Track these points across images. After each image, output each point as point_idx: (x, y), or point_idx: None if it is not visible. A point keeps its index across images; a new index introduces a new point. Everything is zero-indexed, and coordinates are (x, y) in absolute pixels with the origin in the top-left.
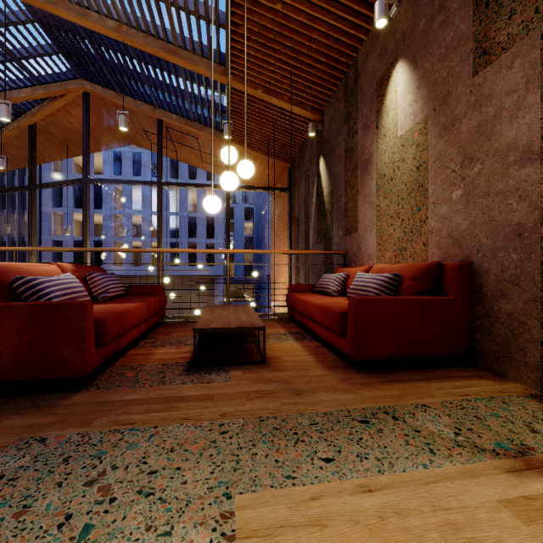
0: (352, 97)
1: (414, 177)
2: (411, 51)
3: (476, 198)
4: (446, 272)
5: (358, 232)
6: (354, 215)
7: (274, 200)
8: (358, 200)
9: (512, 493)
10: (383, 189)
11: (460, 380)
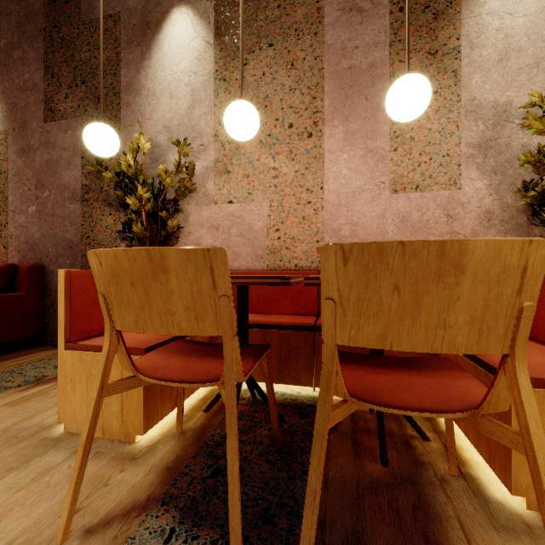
0: None
1: None
2: None
3: (46, 216)
4: (20, 273)
5: None
6: None
7: None
8: None
9: (15, 399)
10: None
11: (24, 356)
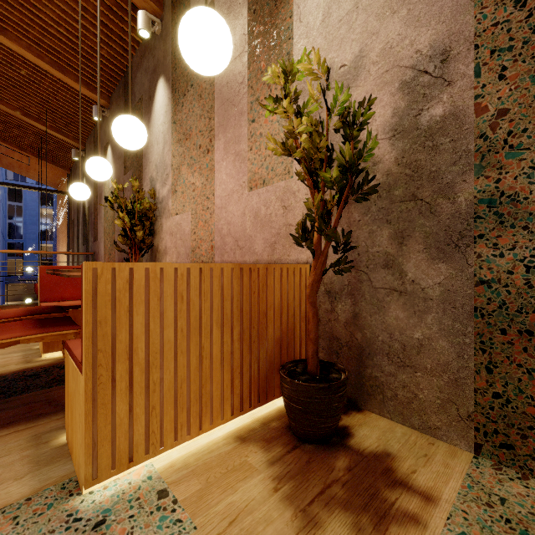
0: (96, 147)
1: (113, 215)
2: (112, 143)
3: None
4: None
5: (98, 240)
6: (97, 228)
7: (41, 205)
8: (98, 219)
9: None
10: (105, 216)
11: None
